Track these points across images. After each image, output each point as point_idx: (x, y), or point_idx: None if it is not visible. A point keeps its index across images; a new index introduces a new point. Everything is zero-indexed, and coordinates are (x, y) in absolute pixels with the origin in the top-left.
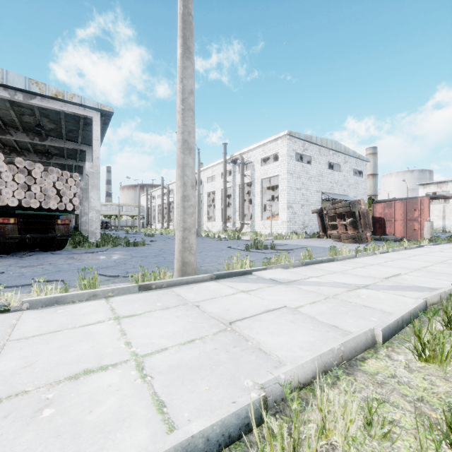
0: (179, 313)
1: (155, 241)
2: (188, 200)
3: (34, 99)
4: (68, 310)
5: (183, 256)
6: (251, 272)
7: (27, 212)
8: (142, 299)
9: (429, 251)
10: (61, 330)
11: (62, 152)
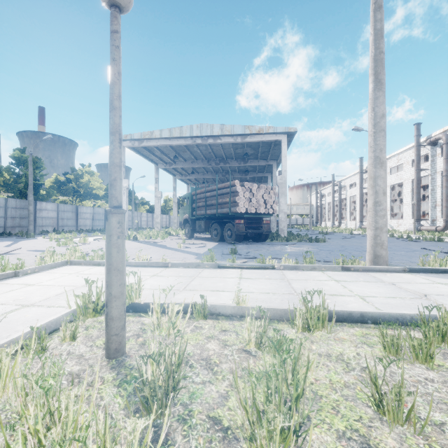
0: (379, 285)
1: (331, 239)
2: (380, 205)
3: (246, 138)
4: (303, 273)
5: (374, 250)
6: None
7: (250, 216)
8: (346, 275)
9: None
10: (308, 280)
11: (255, 169)
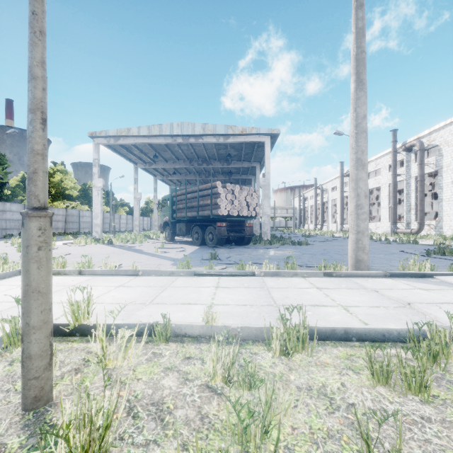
0: (362, 293)
1: (314, 242)
2: (362, 208)
3: (229, 138)
4: (284, 280)
5: (356, 254)
6: (431, 275)
7: (232, 219)
8: (328, 281)
9: None
10: (289, 288)
11: (238, 170)
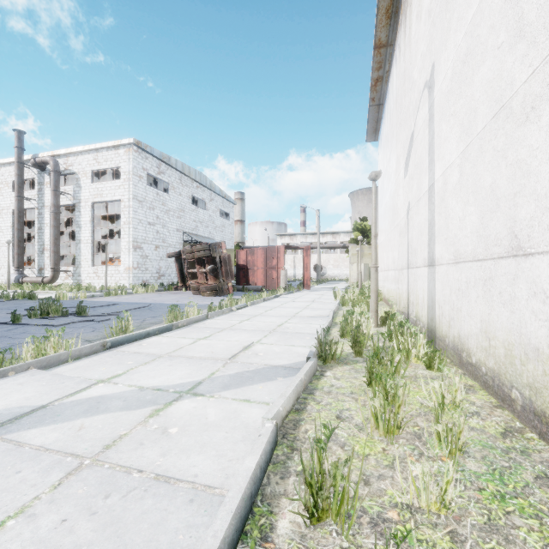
0: None
1: None
2: None
3: None
4: None
5: None
6: None
7: None
8: None
9: (284, 301)
10: None
11: None
